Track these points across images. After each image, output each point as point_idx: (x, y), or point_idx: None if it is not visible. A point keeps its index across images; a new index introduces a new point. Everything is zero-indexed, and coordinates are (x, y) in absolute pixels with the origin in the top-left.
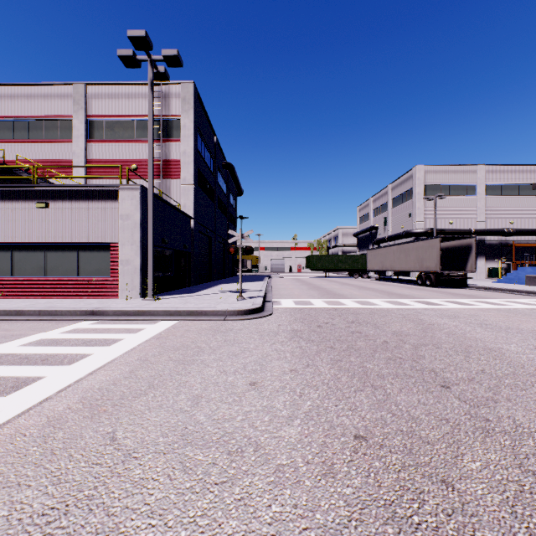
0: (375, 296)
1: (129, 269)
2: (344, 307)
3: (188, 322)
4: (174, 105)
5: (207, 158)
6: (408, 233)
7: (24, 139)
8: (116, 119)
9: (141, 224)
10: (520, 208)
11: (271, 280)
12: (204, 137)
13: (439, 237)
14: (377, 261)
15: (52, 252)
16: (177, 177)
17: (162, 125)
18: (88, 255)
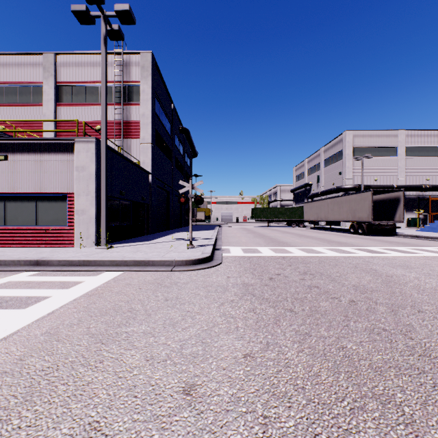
0: (317, 244)
1: (84, 218)
2: (291, 256)
3: (132, 273)
4: (134, 73)
5: (165, 122)
6: (339, 188)
7: (0, 103)
8: (83, 85)
9: (95, 175)
10: (435, 167)
11: (221, 228)
12: (162, 103)
13: (371, 190)
14: (312, 213)
15: (11, 202)
16: (137, 136)
17: (123, 90)
18: (46, 205)
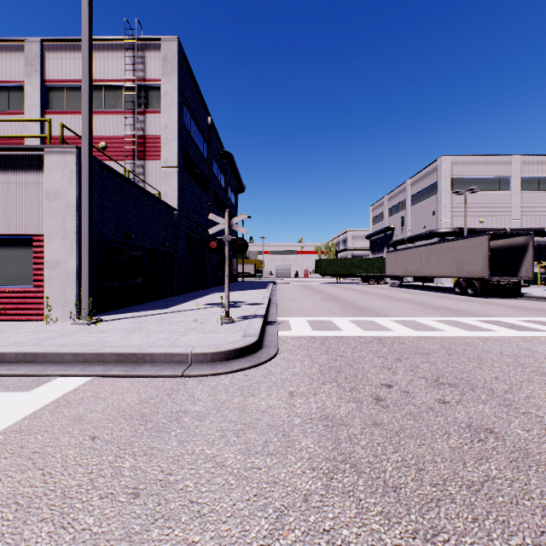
0: (419, 312)
1: (59, 274)
2: (392, 336)
3: (107, 380)
4: (153, 68)
5: (198, 141)
6: (432, 233)
7: None
8: (80, 85)
9: (77, 205)
10: None
11: (276, 286)
12: (194, 114)
13: (487, 234)
14: (398, 265)
15: None
16: (157, 158)
17: (137, 92)
18: (0, 253)
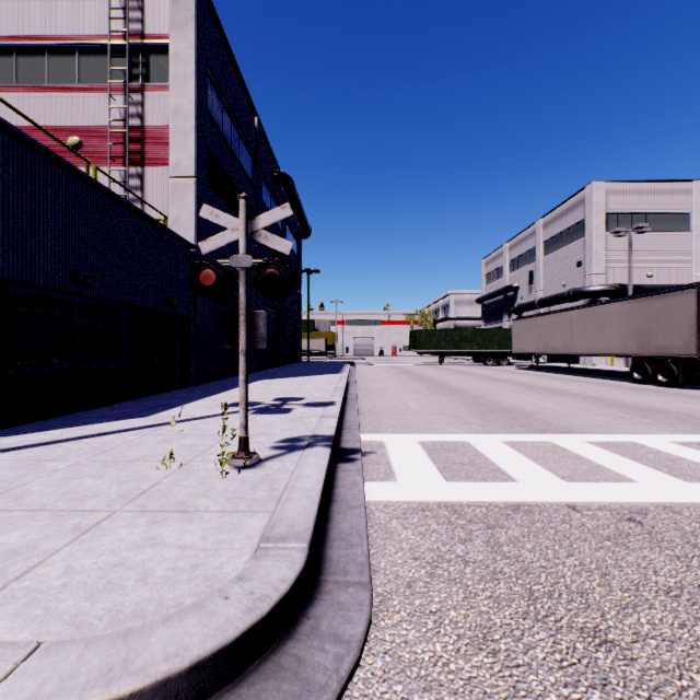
0: (623, 421)
1: None
2: (652, 504)
3: None
4: (157, 16)
5: (237, 148)
6: (579, 292)
7: None
8: (39, 44)
9: None
10: None
11: (355, 369)
12: (230, 104)
13: (696, 286)
14: (533, 338)
15: None
16: (164, 162)
17: (132, 57)
18: None
